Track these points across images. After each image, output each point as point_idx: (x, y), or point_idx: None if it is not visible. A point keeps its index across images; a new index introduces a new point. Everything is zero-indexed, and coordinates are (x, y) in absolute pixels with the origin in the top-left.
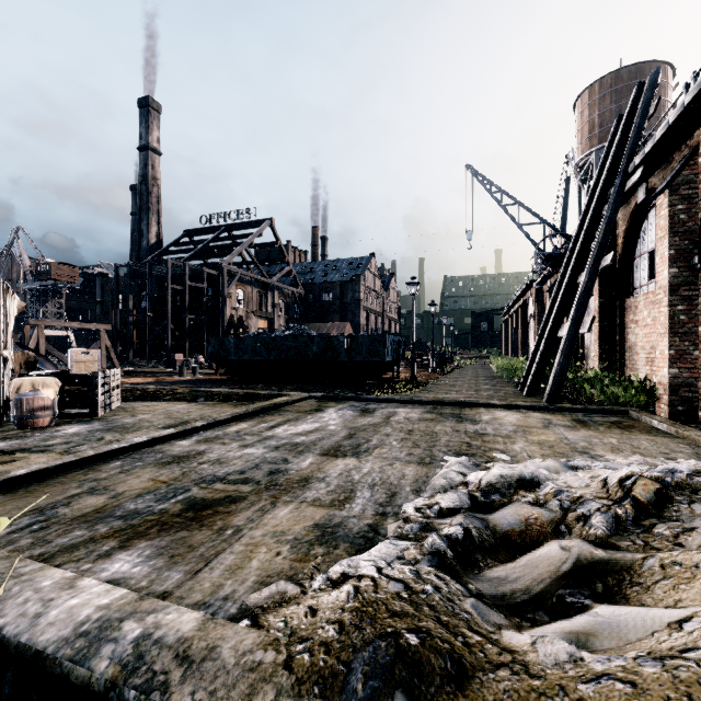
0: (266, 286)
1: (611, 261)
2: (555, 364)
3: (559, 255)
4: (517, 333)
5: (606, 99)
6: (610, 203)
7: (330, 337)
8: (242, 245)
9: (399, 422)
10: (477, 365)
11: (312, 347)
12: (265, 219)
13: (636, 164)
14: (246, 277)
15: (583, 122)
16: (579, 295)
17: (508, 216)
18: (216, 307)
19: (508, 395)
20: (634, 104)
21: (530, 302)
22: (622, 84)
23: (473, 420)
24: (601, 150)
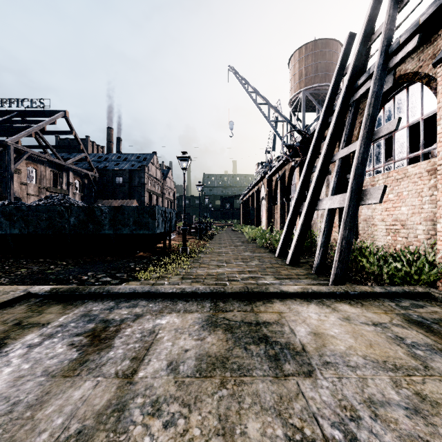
0: (61, 167)
1: (396, 127)
2: (339, 237)
3: (298, 147)
4: (253, 210)
5: (309, 58)
6: (376, 79)
7: (91, 208)
8: (32, 128)
9: (152, 399)
10: (227, 231)
11: (69, 219)
12: (59, 111)
13: (403, 41)
14: (39, 157)
15: (295, 71)
16: (357, 165)
17: (261, 112)
18: (2, 181)
19: (276, 266)
20: (373, 12)
21: (262, 189)
22: (318, 50)
23: (292, 348)
24: (306, 91)
